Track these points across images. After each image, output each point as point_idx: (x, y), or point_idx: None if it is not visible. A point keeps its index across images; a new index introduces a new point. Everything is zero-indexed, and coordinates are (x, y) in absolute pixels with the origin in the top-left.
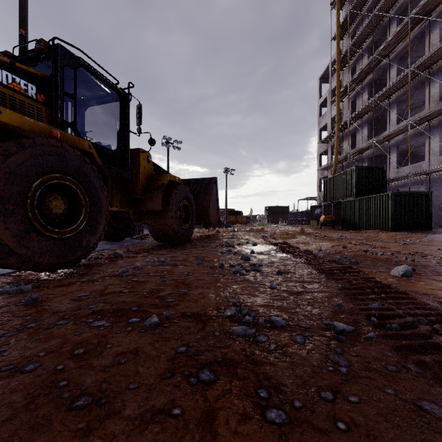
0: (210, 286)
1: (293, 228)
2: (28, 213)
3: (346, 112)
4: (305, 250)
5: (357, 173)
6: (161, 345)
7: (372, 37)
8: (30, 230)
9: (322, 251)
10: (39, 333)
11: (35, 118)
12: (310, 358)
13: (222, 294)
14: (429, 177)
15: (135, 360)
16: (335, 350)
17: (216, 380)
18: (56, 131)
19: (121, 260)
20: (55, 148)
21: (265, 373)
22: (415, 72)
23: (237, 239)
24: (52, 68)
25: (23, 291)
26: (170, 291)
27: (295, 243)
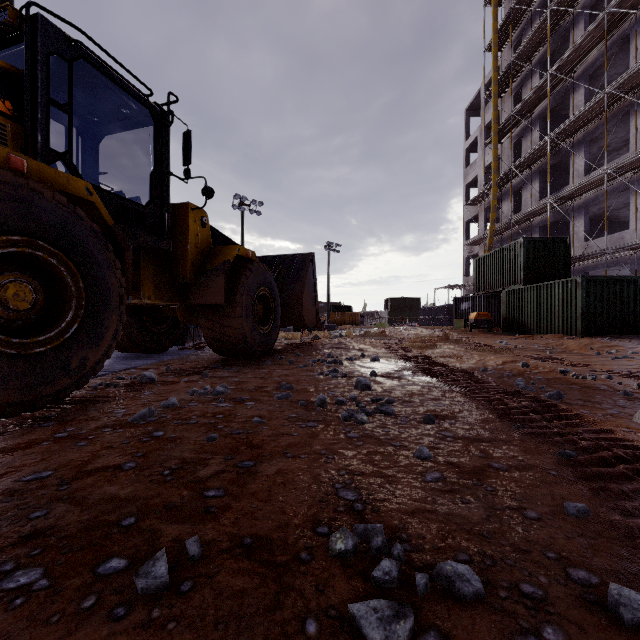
0: (299, 453)
1: (429, 331)
2: None
3: (506, 158)
4: (461, 370)
5: (526, 248)
6: None
7: (547, 46)
8: None
9: (489, 372)
10: None
11: None
12: None
13: (322, 475)
14: (635, 255)
15: None
16: None
17: None
18: (19, 158)
19: (149, 390)
20: (12, 188)
21: None
22: (614, 96)
23: (346, 349)
24: (25, 55)
25: None
26: (219, 467)
27: (439, 356)
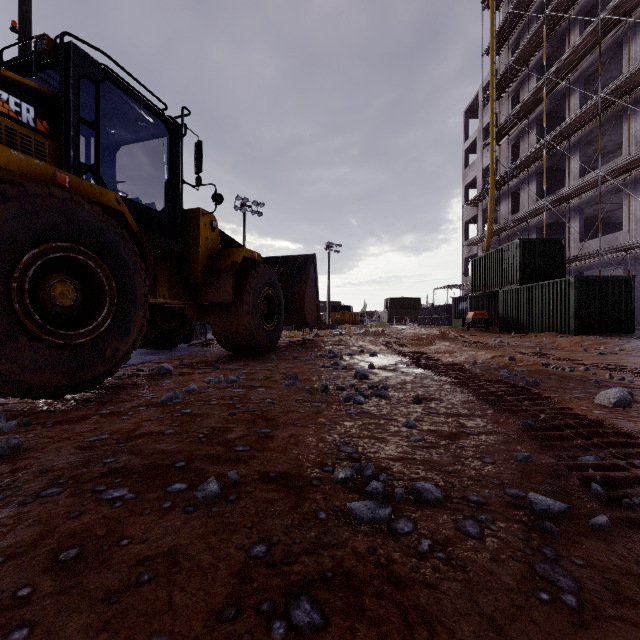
0: (307, 424)
1: (428, 330)
2: (14, 304)
3: (504, 160)
4: (452, 363)
5: (522, 249)
6: (220, 541)
7: (543, 50)
8: (16, 331)
9: (478, 365)
10: (4, 513)
11: (33, 157)
12: (499, 570)
13: (327, 437)
14: (629, 255)
15: (170, 576)
16: (543, 552)
17: (324, 627)
18: (63, 175)
19: (168, 379)
20: (60, 202)
21: (419, 607)
22: (608, 100)
23: (346, 346)
24: (60, 80)
25: (2, 431)
26: (243, 432)
27: (434, 352)
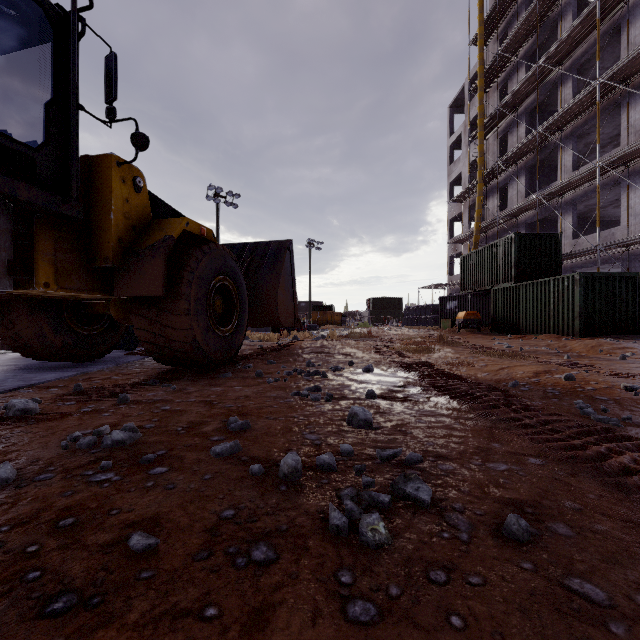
0: None
1: (416, 331)
2: None
3: (491, 155)
4: (488, 386)
5: (517, 244)
6: None
7: (533, 39)
8: None
9: (523, 388)
10: None
11: None
12: None
13: None
14: (627, 252)
15: None
16: None
17: None
18: None
19: (1, 435)
20: None
21: None
22: (606, 87)
23: (329, 354)
24: None
25: None
26: None
27: (445, 364)
